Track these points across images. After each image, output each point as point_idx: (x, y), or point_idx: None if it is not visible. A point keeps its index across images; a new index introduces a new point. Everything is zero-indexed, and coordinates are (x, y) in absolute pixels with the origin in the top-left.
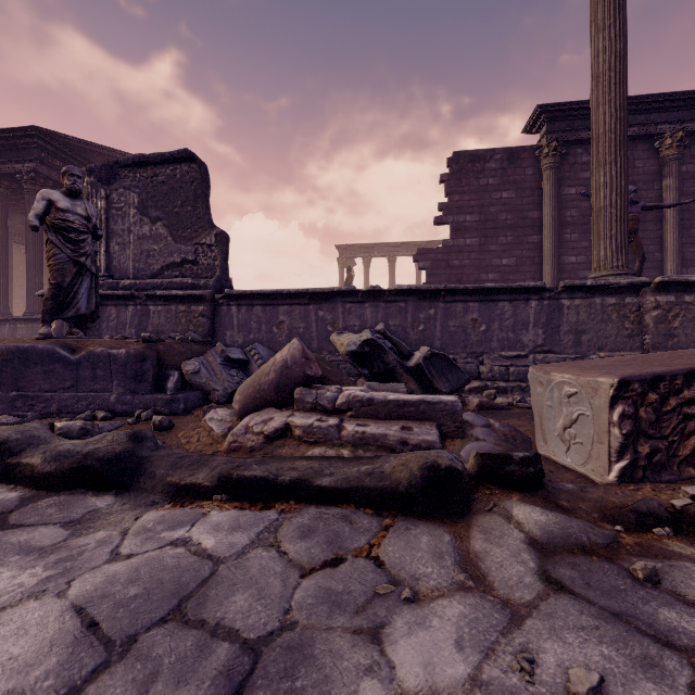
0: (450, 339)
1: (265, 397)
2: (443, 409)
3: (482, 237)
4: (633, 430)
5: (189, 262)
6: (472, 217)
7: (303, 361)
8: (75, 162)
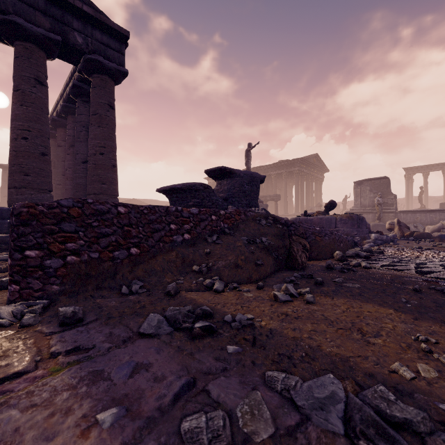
0: None
1: (435, 231)
2: None
3: None
4: None
5: (385, 203)
6: None
7: (442, 226)
8: (305, 163)
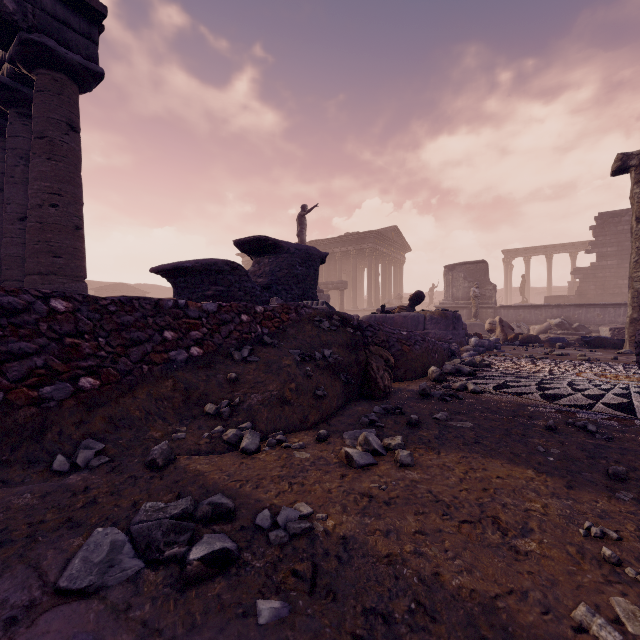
0: (587, 320)
1: (542, 332)
2: (580, 334)
3: (619, 259)
4: (612, 335)
5: (482, 295)
6: (612, 249)
7: (550, 326)
8: (381, 238)
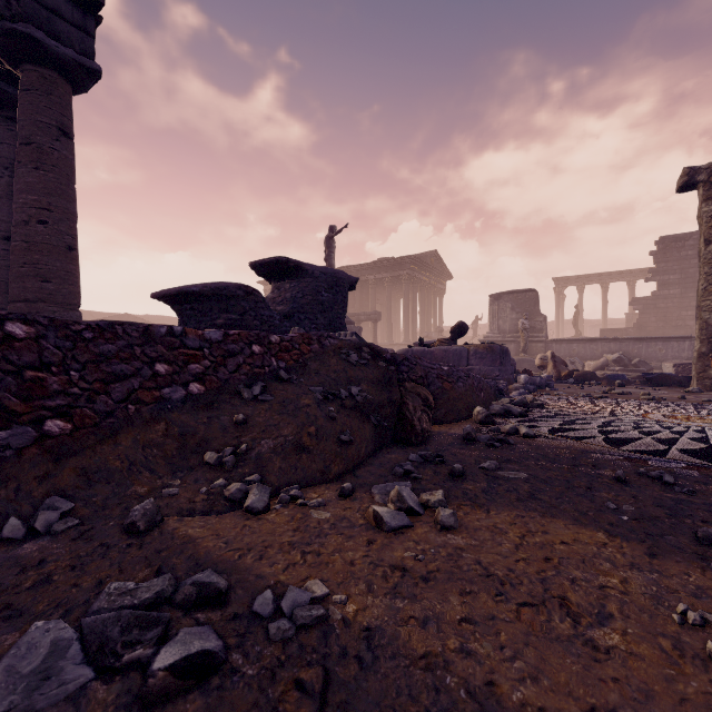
0: (648, 355)
1: (598, 369)
2: (641, 371)
3: (682, 288)
4: (677, 372)
5: (532, 327)
6: (675, 276)
7: (607, 361)
8: (419, 264)
